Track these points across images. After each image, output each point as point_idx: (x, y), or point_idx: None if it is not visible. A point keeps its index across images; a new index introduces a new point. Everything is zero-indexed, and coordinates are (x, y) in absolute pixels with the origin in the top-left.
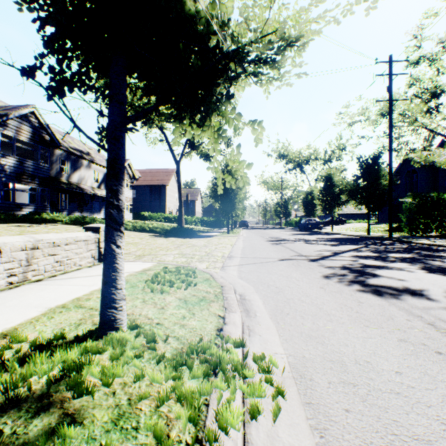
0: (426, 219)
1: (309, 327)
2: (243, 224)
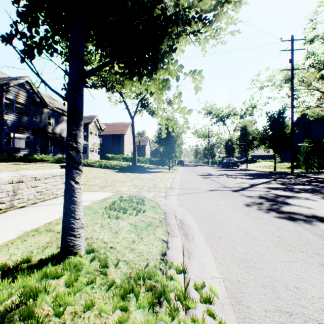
0: (319, 159)
1: (240, 251)
2: (180, 162)
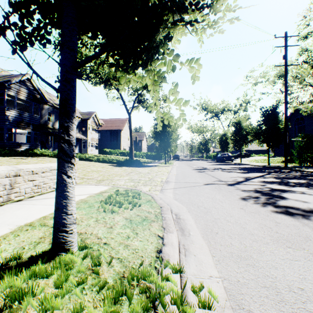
0: (312, 154)
1: (238, 248)
2: (176, 157)
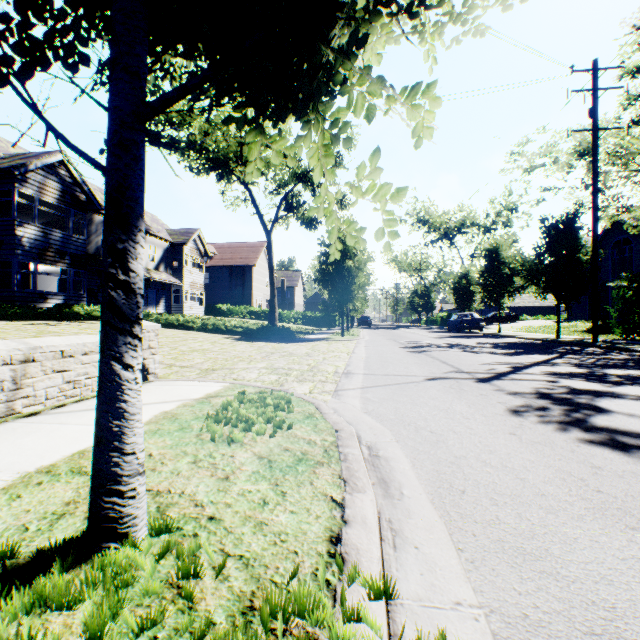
0: None
1: (515, 529)
2: (364, 321)
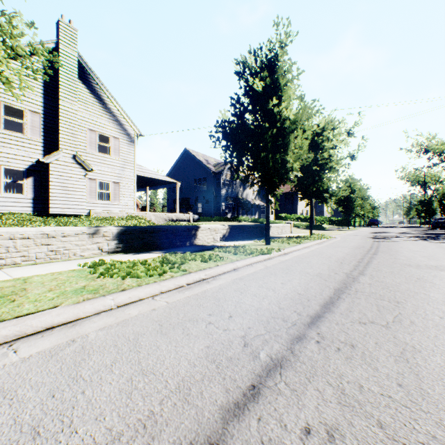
0: None
1: (346, 239)
2: (372, 222)
